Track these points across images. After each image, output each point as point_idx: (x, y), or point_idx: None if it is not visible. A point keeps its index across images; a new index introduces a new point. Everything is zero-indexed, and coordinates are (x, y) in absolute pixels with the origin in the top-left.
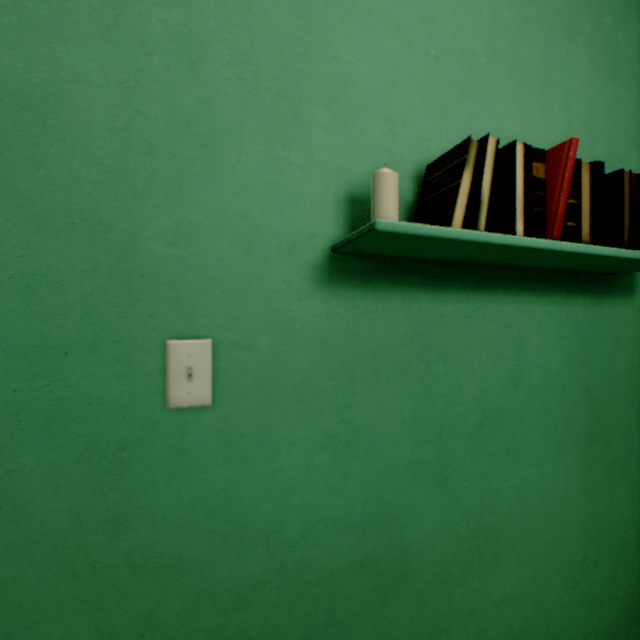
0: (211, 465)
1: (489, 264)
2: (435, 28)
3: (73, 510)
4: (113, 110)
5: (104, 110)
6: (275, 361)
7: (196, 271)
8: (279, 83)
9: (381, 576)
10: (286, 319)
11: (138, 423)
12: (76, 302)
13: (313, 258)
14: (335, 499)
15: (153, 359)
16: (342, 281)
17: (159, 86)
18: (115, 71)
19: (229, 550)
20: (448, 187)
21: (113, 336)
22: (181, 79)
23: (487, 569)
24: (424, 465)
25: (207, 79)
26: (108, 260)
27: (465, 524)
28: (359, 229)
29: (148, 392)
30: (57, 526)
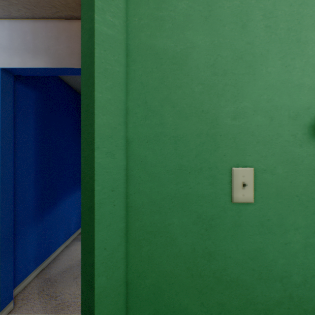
0: (252, 234)
1: None
2: None
3: (191, 245)
4: (207, 57)
5: (204, 58)
6: (286, 180)
7: (244, 132)
8: (288, 23)
9: None
10: (292, 157)
11: (218, 208)
12: (193, 149)
13: (308, 121)
14: None
15: (224, 177)
16: None
17: (227, 40)
18: (208, 38)
19: (261, 281)
20: None
21: (207, 165)
22: (237, 34)
23: None
24: None
25: (250, 31)
26: (205, 129)
27: None
28: None
29: (222, 193)
30: (185, 251)
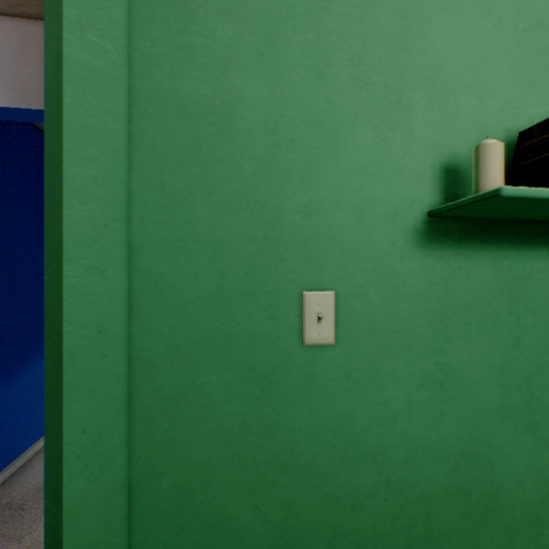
0: (333, 392)
1: None
2: (523, 3)
3: (240, 416)
4: (265, 117)
5: (260, 117)
6: (381, 310)
7: (322, 237)
8: (385, 77)
9: (472, 506)
10: (390, 275)
11: (282, 355)
12: (242, 262)
13: (412, 222)
14: (431, 431)
15: (292, 306)
16: (437, 241)
17: (296, 94)
18: (267, 87)
19: (346, 462)
20: None
21: (265, 288)
22: (311, 86)
23: None
24: (512, 410)
25: (330, 82)
26: (262, 230)
27: None
28: (473, 196)
29: (289, 331)
30: (230, 427)
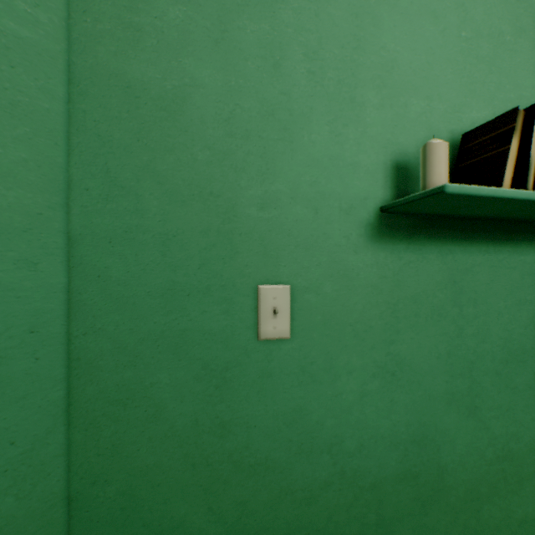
0: (289, 386)
1: (514, 219)
2: (466, 13)
3: (193, 415)
4: (220, 105)
5: (213, 106)
6: (336, 303)
7: (278, 230)
8: (339, 73)
9: (420, 488)
10: (345, 268)
11: (237, 350)
12: (195, 255)
13: (366, 217)
14: (383, 420)
15: (247, 300)
16: (389, 236)
17: (251, 84)
18: (221, 75)
19: (302, 456)
20: (493, 152)
21: (220, 282)
22: (267, 77)
23: (511, 491)
24: (456, 395)
25: (286, 75)
26: (216, 222)
27: (492, 449)
28: (420, 192)
29: (244, 326)
30: (182, 427)
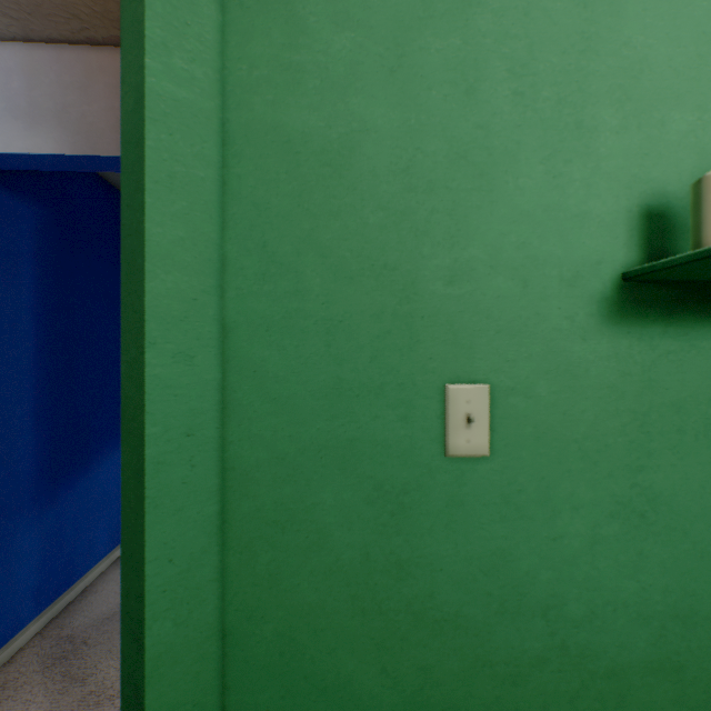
0: (486, 521)
1: None
2: None
3: (362, 548)
4: (396, 152)
5: (388, 154)
6: (555, 410)
7: (472, 310)
8: (559, 89)
9: (686, 688)
10: (567, 362)
11: (417, 469)
12: (365, 346)
13: (599, 289)
14: (626, 580)
15: (431, 403)
16: (635, 315)
17: (436, 119)
18: (397, 113)
19: (505, 617)
20: None
21: (396, 379)
22: (457, 107)
23: None
24: None
25: (482, 102)
26: (391, 303)
27: None
28: (695, 251)
29: (426, 437)
30: (350, 561)
